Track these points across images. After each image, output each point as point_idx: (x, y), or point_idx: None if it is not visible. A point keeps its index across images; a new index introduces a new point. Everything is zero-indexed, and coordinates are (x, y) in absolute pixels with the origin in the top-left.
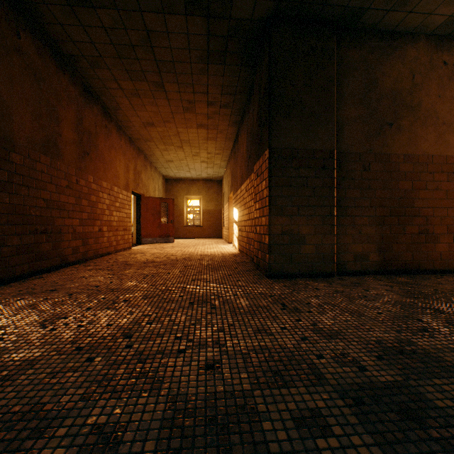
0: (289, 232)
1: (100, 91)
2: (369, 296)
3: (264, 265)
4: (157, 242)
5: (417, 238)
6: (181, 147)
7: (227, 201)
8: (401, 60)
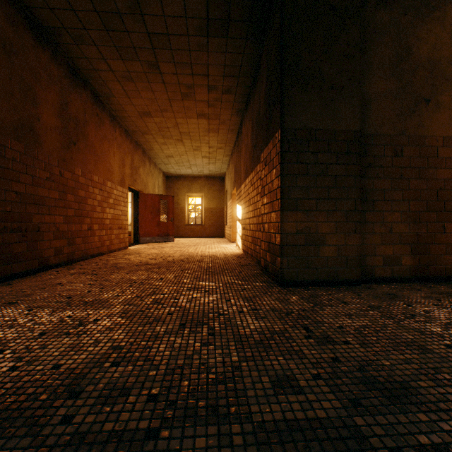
0: (306, 230)
1: (88, 73)
2: (417, 314)
3: (275, 270)
4: (156, 241)
5: None
6: (181, 141)
7: (230, 198)
8: (440, 23)
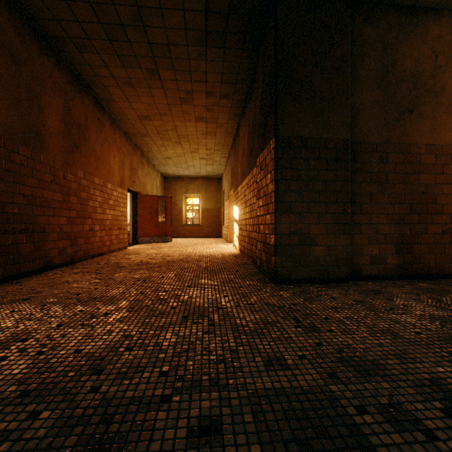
0: (298, 231)
1: (90, 79)
2: (396, 307)
3: (269, 269)
4: (154, 241)
5: (440, 238)
6: (179, 143)
7: (227, 199)
8: (423, 39)
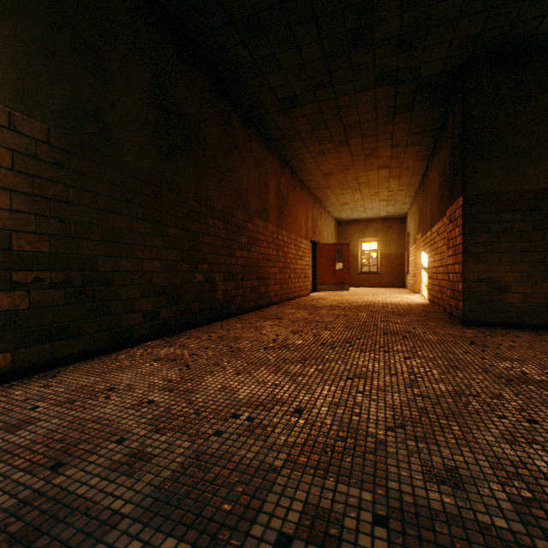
0: (487, 279)
1: (291, 157)
2: None
3: (457, 313)
4: (331, 289)
5: None
6: (358, 190)
7: (412, 243)
8: None
